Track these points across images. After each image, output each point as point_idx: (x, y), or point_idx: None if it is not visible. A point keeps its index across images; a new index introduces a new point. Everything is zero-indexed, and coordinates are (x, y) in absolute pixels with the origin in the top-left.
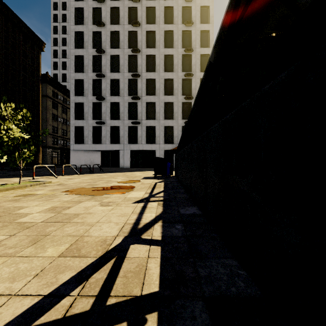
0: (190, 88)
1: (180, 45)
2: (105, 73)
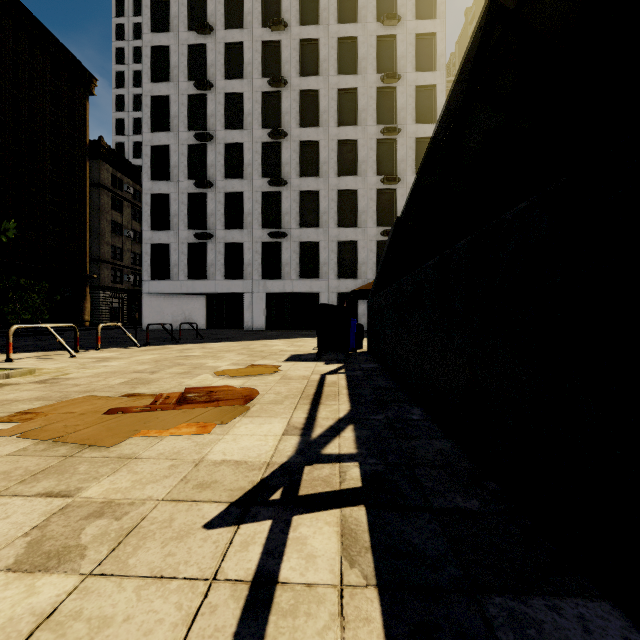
0: (393, 160)
1: (371, 67)
2: (213, 131)
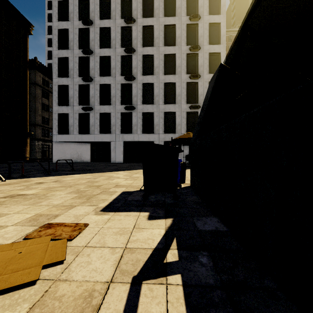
0: (196, 66)
1: (183, 12)
2: (93, 49)
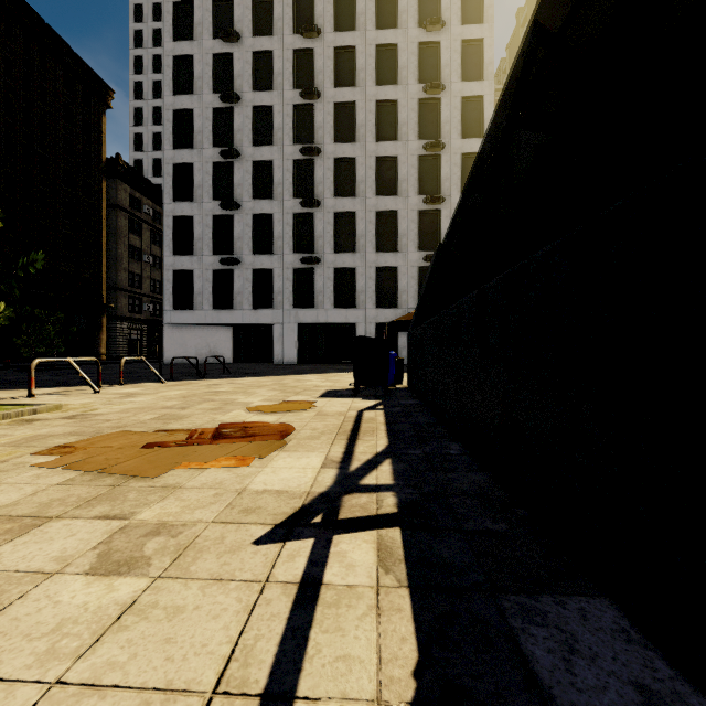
0: (436, 178)
1: (412, 76)
2: (240, 147)
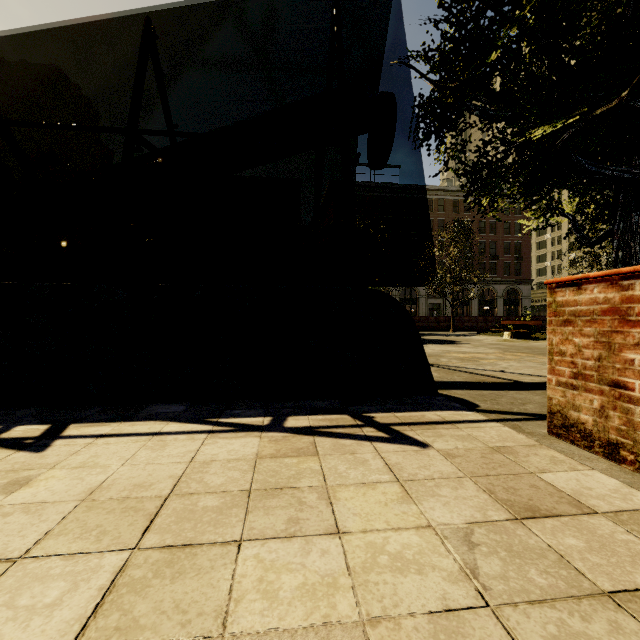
0: None
1: None
2: None
